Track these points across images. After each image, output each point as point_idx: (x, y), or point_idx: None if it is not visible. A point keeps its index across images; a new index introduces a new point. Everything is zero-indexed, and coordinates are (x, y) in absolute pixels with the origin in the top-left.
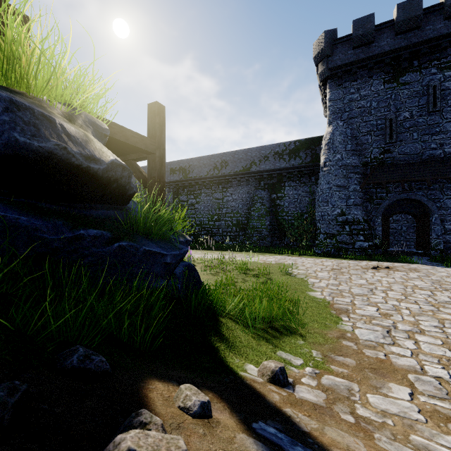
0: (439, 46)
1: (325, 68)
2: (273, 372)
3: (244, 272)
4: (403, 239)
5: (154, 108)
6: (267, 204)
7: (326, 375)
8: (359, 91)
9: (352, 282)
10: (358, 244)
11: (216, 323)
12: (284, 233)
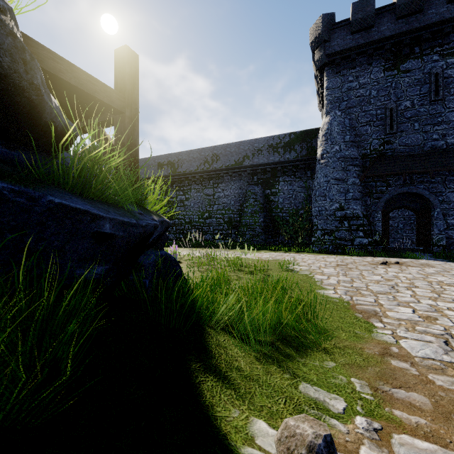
0: (441, 32)
1: (322, 54)
2: (311, 449)
3: (238, 268)
4: (399, 236)
5: (123, 53)
6: (261, 200)
7: (395, 433)
8: (357, 79)
9: (366, 278)
10: (357, 240)
11: (201, 336)
12: (278, 231)
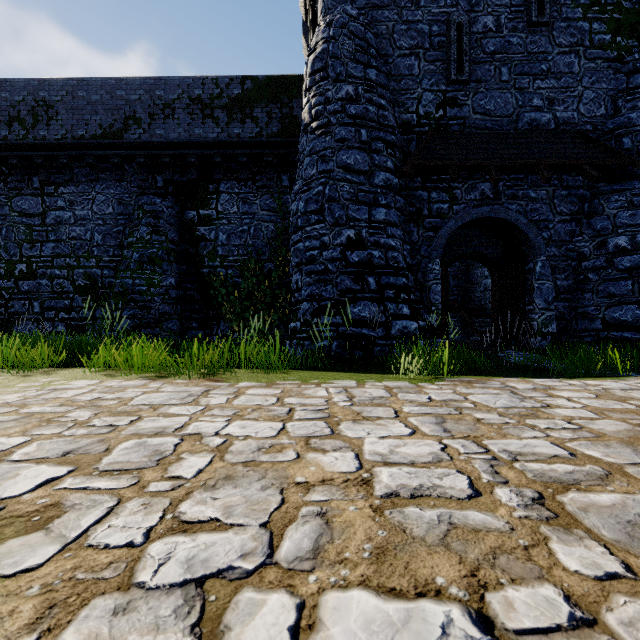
0: None
1: None
2: None
3: None
4: None
5: None
6: (170, 233)
7: None
8: None
9: None
10: (397, 325)
11: None
12: (217, 310)
